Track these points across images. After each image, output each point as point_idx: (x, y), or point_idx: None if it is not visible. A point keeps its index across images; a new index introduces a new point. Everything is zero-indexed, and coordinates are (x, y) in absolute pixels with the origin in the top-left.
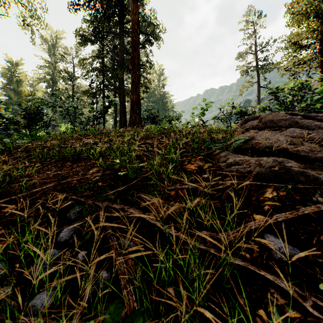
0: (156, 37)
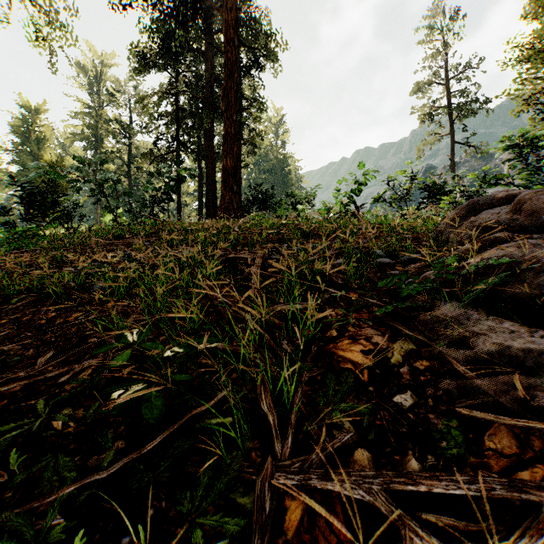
0: (270, 57)
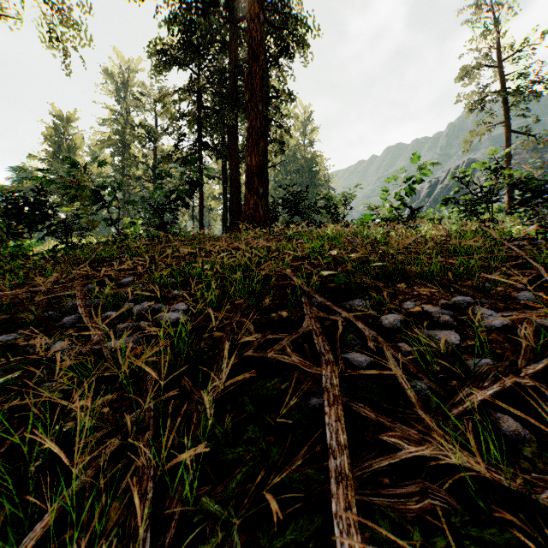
0: (300, 43)
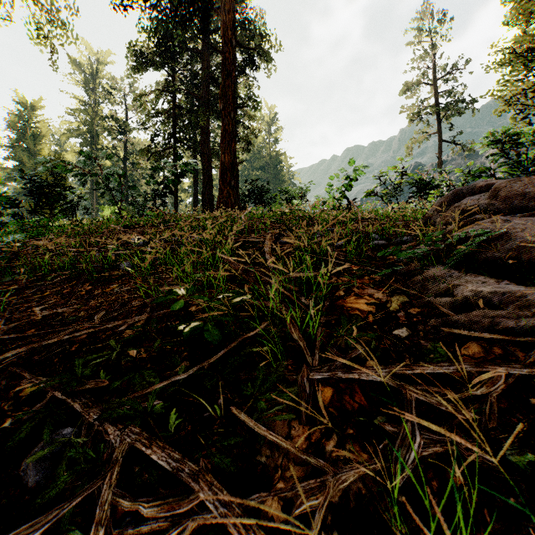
0: (265, 56)
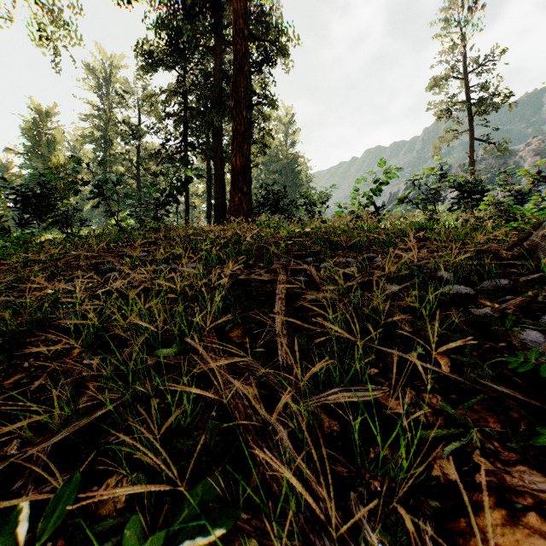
0: (281, 52)
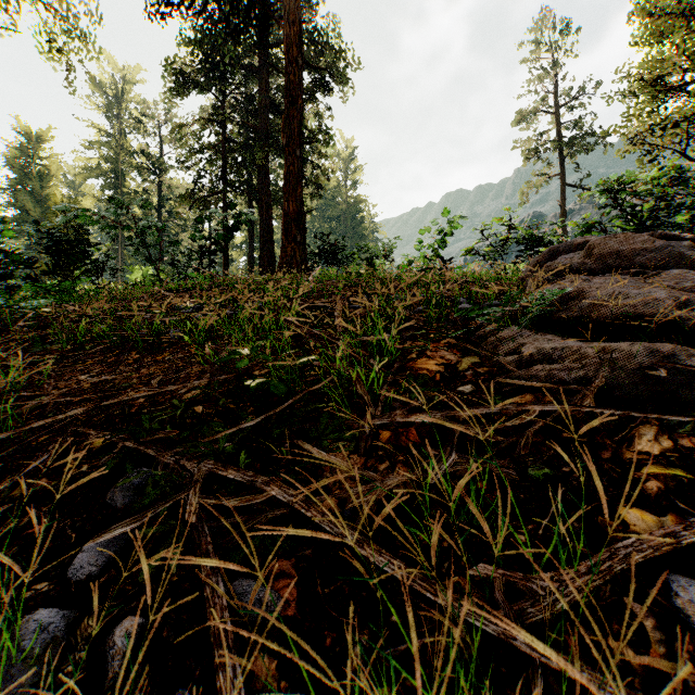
0: (340, 77)
